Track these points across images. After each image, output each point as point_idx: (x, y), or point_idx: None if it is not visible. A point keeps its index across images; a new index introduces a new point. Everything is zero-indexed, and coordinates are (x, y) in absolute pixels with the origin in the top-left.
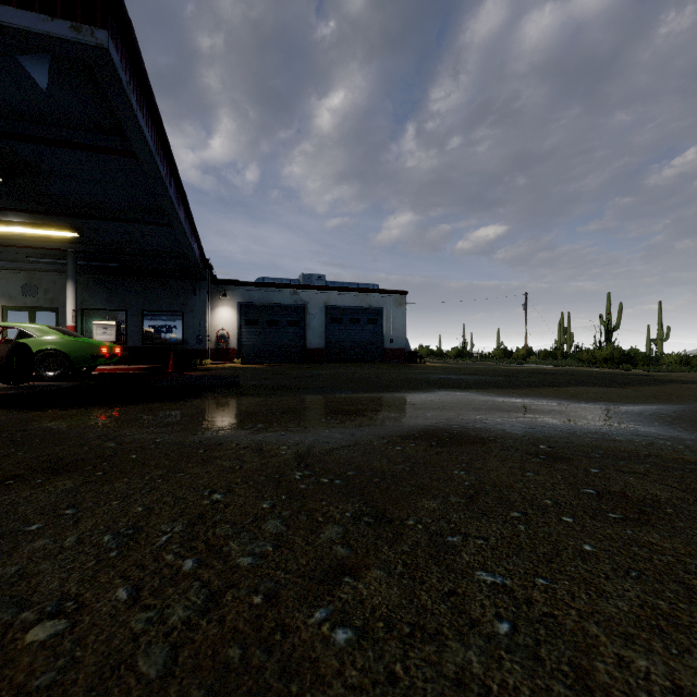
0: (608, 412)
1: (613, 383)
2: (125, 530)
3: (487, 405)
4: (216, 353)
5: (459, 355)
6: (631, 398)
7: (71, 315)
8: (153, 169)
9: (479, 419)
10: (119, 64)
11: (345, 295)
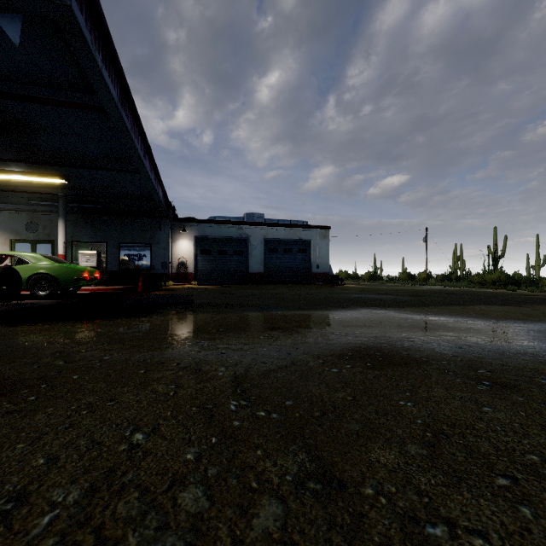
0: (522, 330)
1: (509, 302)
2: (4, 502)
3: (408, 323)
4: (177, 276)
5: (371, 278)
6: (534, 316)
7: (61, 246)
8: (119, 122)
9: (405, 337)
10: (83, 23)
11: (280, 230)
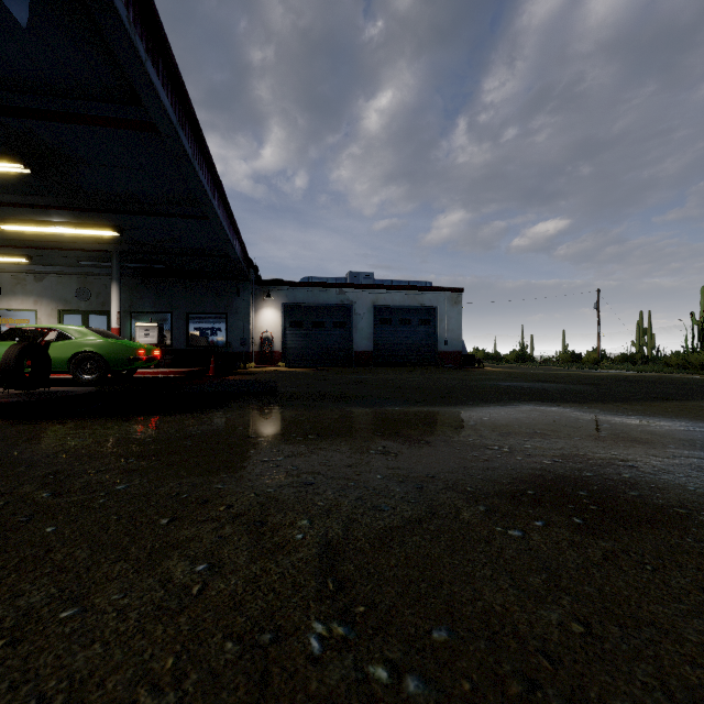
0: None
1: None
2: None
3: (605, 430)
4: (260, 356)
5: (519, 359)
6: None
7: (115, 317)
8: (176, 144)
9: (617, 459)
10: None
11: (395, 294)
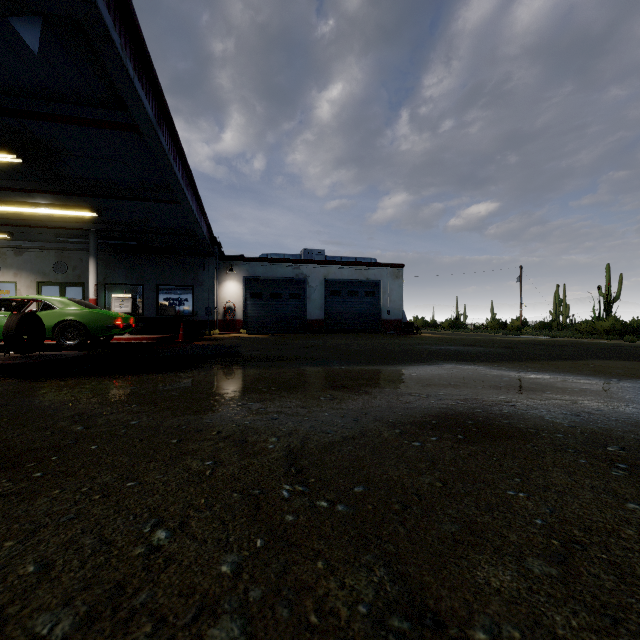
0: None
1: (630, 356)
2: None
3: (504, 382)
4: (223, 324)
5: (453, 326)
6: None
7: (92, 289)
8: (155, 142)
9: (504, 401)
10: (111, 24)
11: (344, 269)
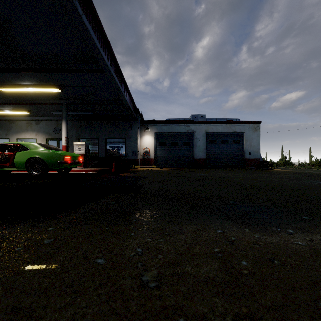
0: None
1: None
2: None
3: None
4: (143, 161)
5: (285, 164)
6: None
7: (64, 139)
8: None
9: None
10: None
11: (218, 126)
